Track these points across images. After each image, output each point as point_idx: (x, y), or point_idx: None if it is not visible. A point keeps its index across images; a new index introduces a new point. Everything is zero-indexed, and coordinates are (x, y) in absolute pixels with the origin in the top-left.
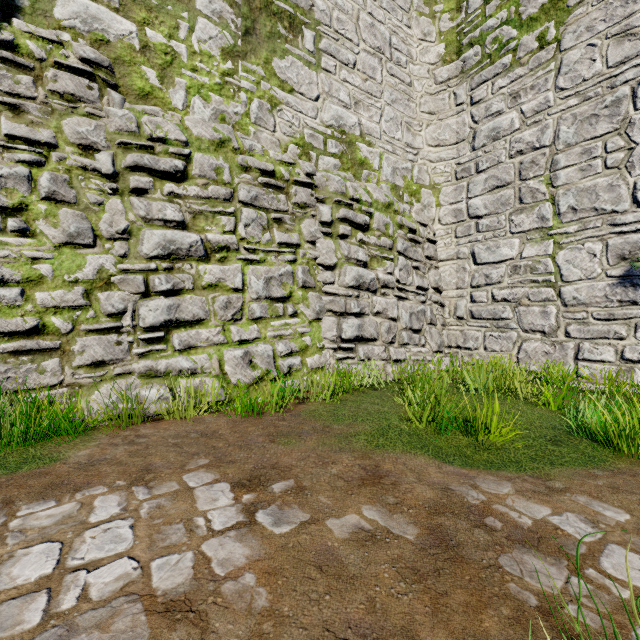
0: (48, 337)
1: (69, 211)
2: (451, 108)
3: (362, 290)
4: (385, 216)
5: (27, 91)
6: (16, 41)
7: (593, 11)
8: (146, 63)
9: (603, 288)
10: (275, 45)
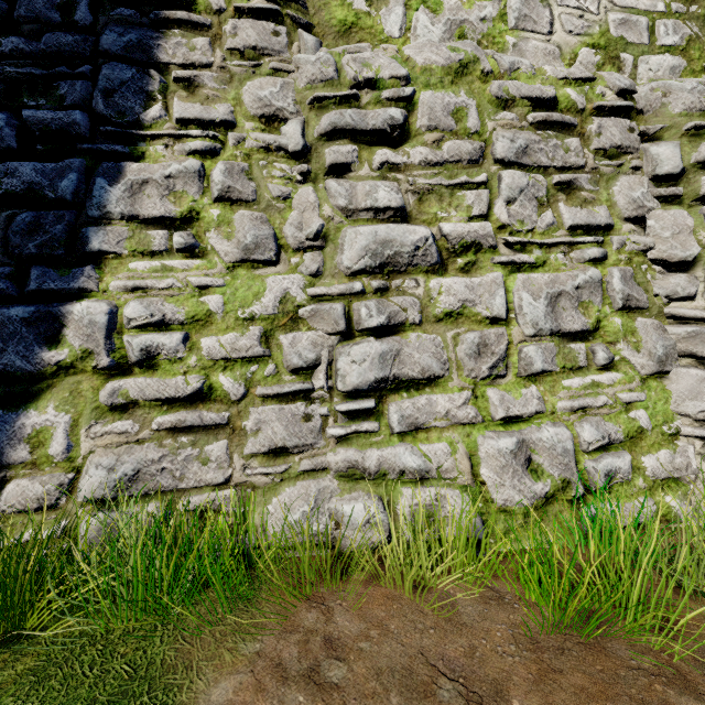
0: (215, 406)
1: (246, 213)
2: None
3: None
4: None
5: (202, 57)
6: None
7: None
8: None
9: None
10: None
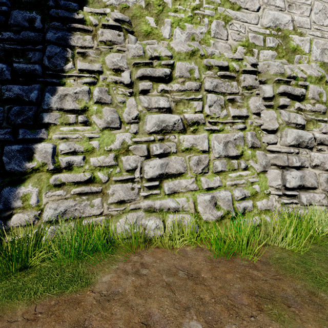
0: (96, 184)
1: (107, 108)
2: None
3: (300, 147)
4: (318, 87)
5: (89, 44)
6: (84, 18)
7: None
8: (148, 14)
9: None
10: None
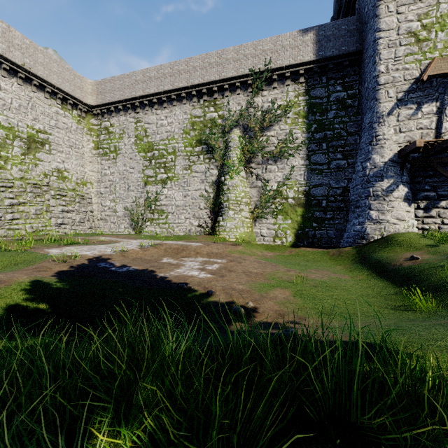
0: None
1: None
2: (96, 162)
3: (64, 212)
4: (72, 193)
5: None
6: None
7: (121, 157)
8: (1, 160)
9: (122, 213)
10: (37, 150)
